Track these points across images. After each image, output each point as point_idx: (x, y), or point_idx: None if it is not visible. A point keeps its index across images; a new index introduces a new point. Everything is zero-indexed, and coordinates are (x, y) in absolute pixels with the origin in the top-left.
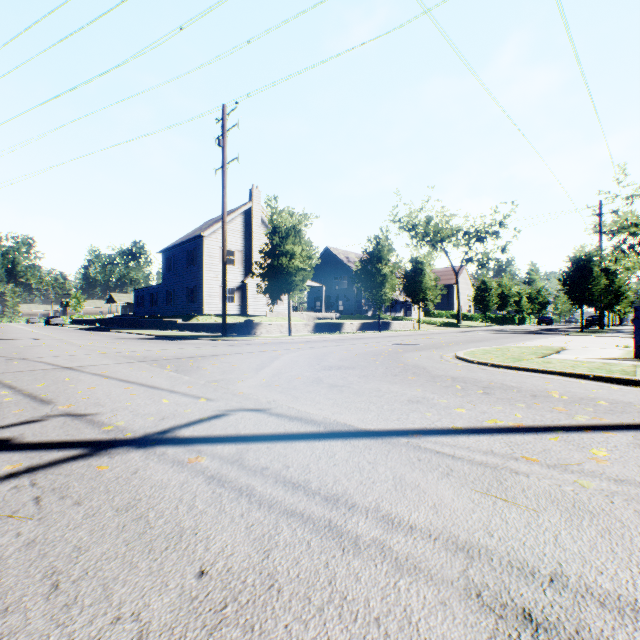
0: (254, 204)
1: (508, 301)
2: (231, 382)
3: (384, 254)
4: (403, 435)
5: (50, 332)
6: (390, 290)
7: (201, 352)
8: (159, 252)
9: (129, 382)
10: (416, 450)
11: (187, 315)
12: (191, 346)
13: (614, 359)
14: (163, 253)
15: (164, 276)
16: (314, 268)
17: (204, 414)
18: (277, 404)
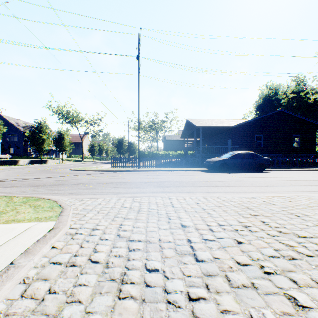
0: None
1: (103, 151)
2: None
3: (44, 129)
4: (50, 177)
5: None
6: (47, 146)
7: None
8: None
9: None
10: (52, 178)
11: None
12: None
13: (107, 168)
14: None
15: None
16: None
17: (1, 180)
18: (19, 178)
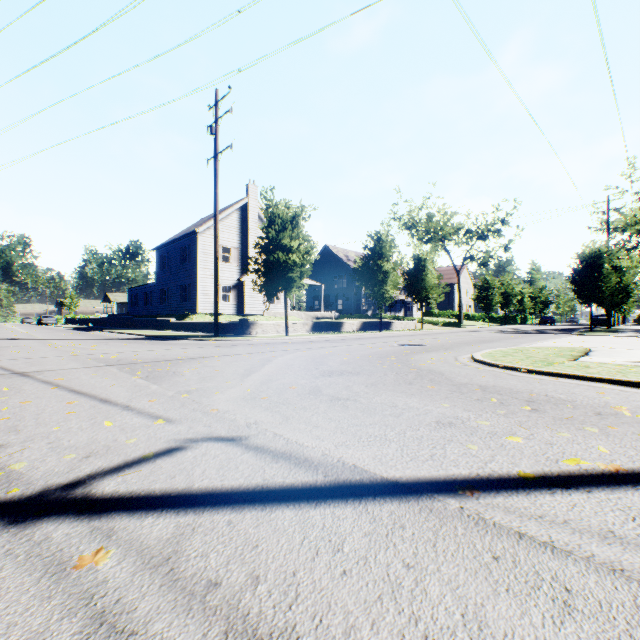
0: (251, 200)
1: (511, 300)
2: (207, 393)
3: (386, 250)
4: (449, 492)
5: (37, 332)
6: (392, 288)
7: (185, 354)
8: (153, 249)
9: (79, 393)
10: (482, 530)
11: (181, 314)
12: (177, 347)
13: None
14: (157, 250)
15: (158, 274)
16: (313, 267)
17: (151, 447)
18: (259, 429)
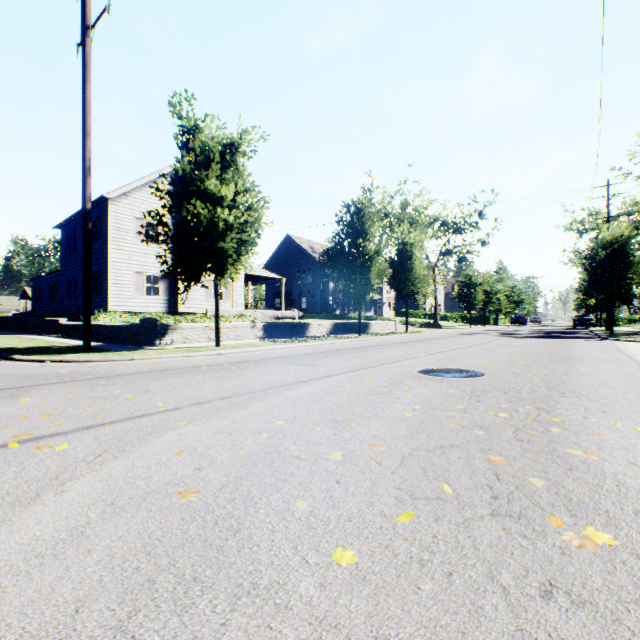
0: None
1: (491, 299)
2: None
3: (367, 226)
4: None
5: None
6: (376, 277)
7: None
8: (56, 226)
9: None
10: None
11: None
12: None
13: None
14: (62, 228)
15: (63, 260)
16: (273, 259)
17: None
18: None
